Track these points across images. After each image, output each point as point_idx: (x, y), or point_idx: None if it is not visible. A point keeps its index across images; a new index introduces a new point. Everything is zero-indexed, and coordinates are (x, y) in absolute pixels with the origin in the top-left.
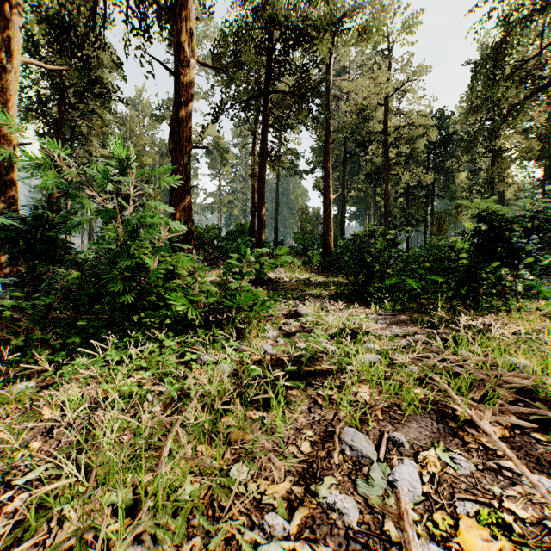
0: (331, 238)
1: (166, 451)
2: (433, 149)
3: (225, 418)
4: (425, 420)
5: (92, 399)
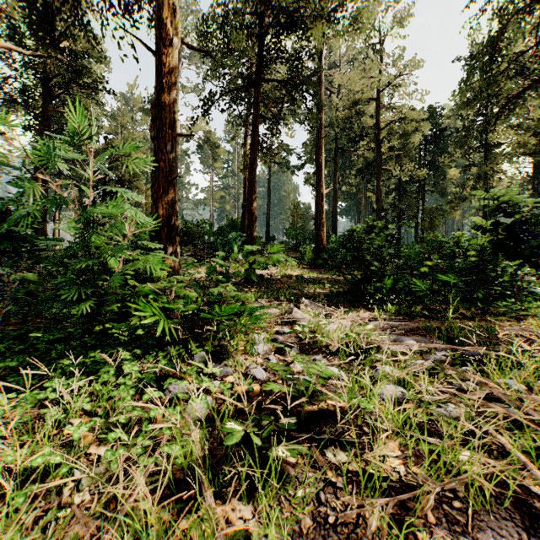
0: (324, 233)
1: None
2: (424, 145)
3: (185, 521)
4: (505, 525)
5: None
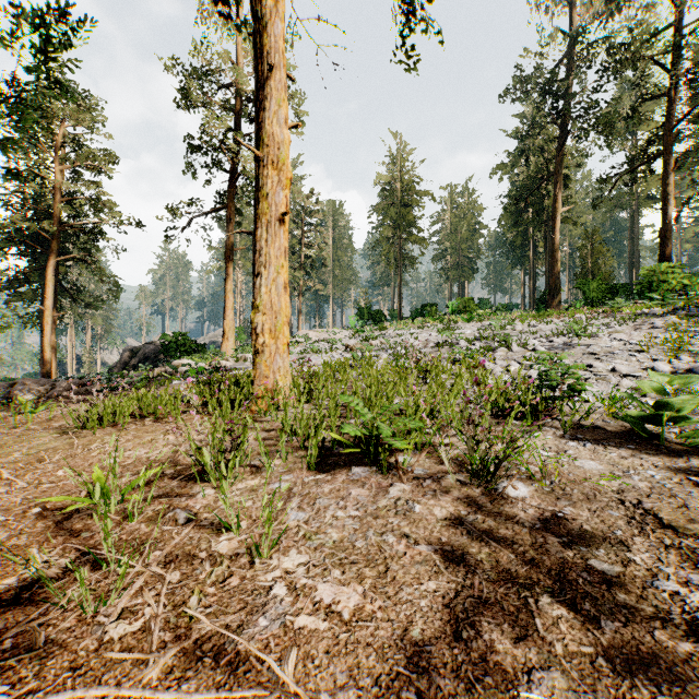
0: None
1: None
2: None
3: None
4: None
5: None
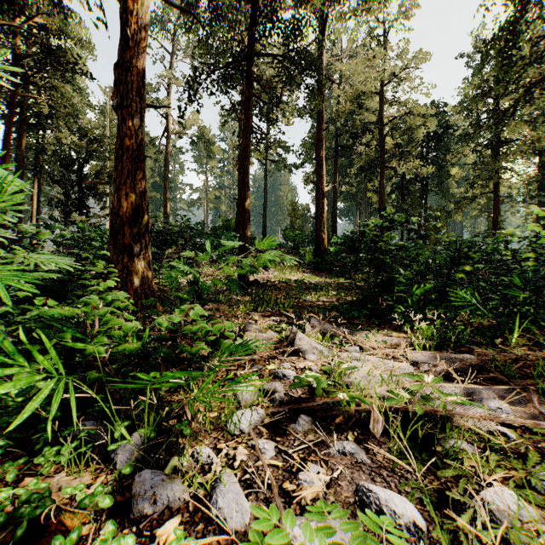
0: (325, 234)
1: None
2: (427, 143)
3: None
4: None
5: None
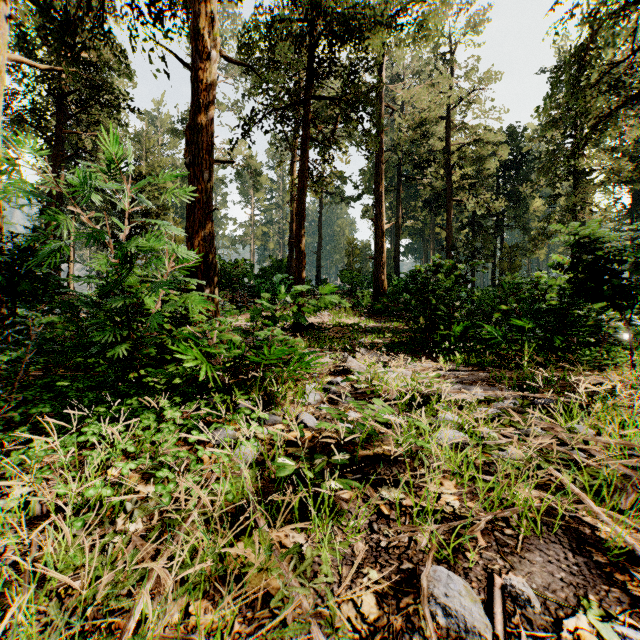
0: (384, 275)
1: (134, 621)
2: (503, 171)
3: (240, 545)
4: (553, 548)
5: (46, 505)
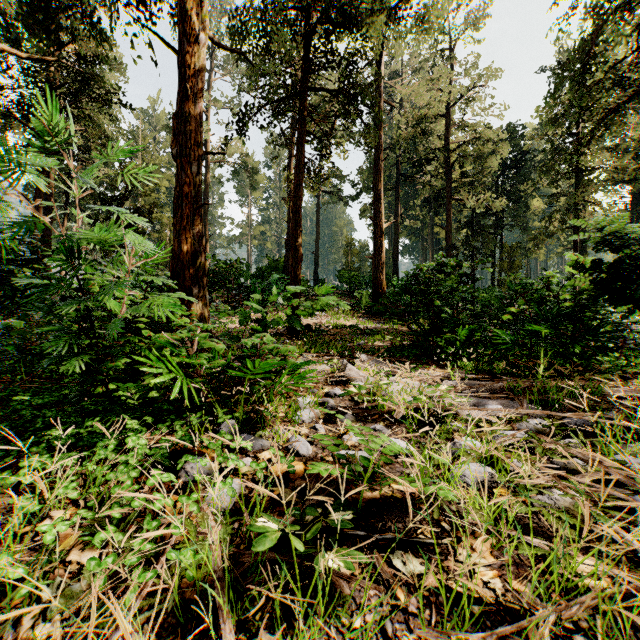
0: (383, 275)
1: None
2: (502, 170)
3: None
4: None
5: None
